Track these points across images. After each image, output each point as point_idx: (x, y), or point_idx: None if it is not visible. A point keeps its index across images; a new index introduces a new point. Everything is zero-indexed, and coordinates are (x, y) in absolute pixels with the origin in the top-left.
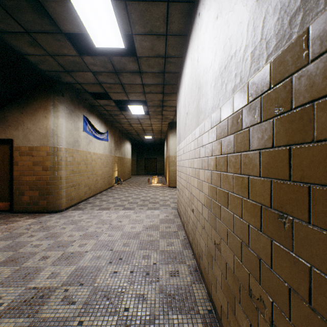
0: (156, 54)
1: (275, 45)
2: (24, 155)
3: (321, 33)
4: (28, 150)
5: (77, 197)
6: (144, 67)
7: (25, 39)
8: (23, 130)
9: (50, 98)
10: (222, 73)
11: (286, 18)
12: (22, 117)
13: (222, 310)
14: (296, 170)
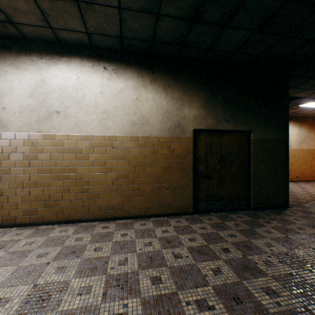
0: (9, 13)
1: (168, 135)
2: None
3: (176, 139)
4: None
5: None
6: None
7: None
8: None
9: None
10: (141, 124)
11: (170, 132)
12: None
13: (141, 210)
14: (172, 158)
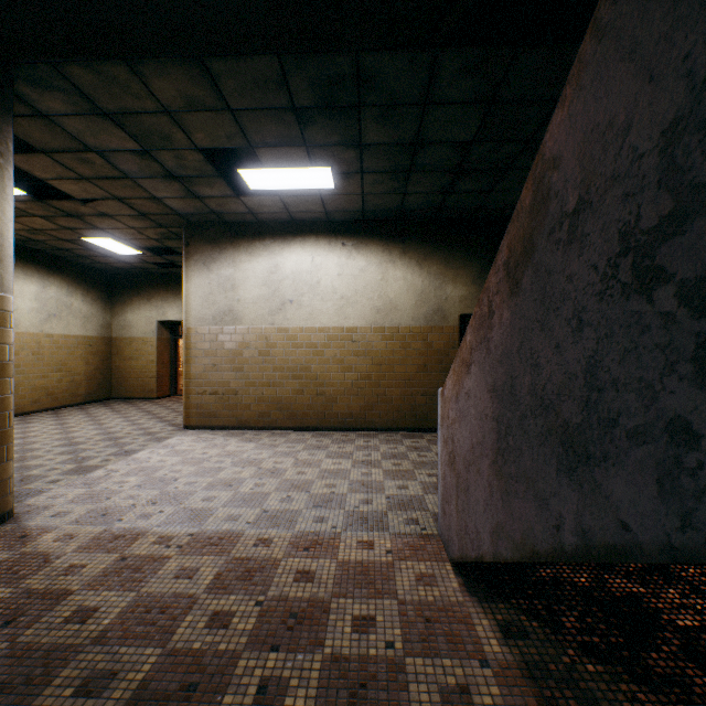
0: (253, 208)
1: (423, 323)
2: None
3: (435, 329)
4: None
5: None
6: (216, 201)
7: (207, 98)
8: None
9: None
10: (388, 311)
11: (427, 320)
12: None
13: (388, 421)
14: (429, 355)
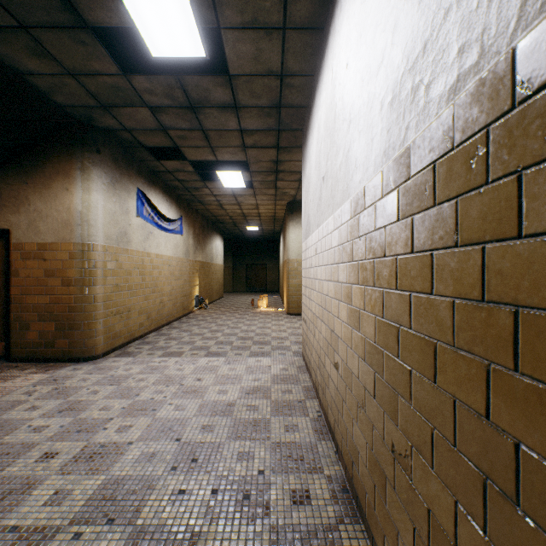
0: (265, 70)
1: None
2: (29, 257)
3: None
4: (37, 249)
5: (125, 333)
6: (244, 97)
7: (22, 41)
8: (27, 214)
9: (76, 157)
10: (415, 63)
11: None
12: (26, 190)
13: None
14: None
